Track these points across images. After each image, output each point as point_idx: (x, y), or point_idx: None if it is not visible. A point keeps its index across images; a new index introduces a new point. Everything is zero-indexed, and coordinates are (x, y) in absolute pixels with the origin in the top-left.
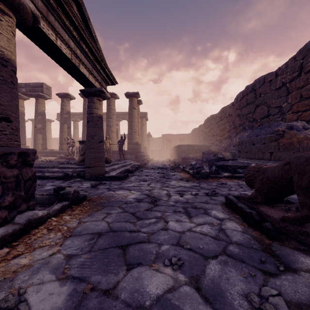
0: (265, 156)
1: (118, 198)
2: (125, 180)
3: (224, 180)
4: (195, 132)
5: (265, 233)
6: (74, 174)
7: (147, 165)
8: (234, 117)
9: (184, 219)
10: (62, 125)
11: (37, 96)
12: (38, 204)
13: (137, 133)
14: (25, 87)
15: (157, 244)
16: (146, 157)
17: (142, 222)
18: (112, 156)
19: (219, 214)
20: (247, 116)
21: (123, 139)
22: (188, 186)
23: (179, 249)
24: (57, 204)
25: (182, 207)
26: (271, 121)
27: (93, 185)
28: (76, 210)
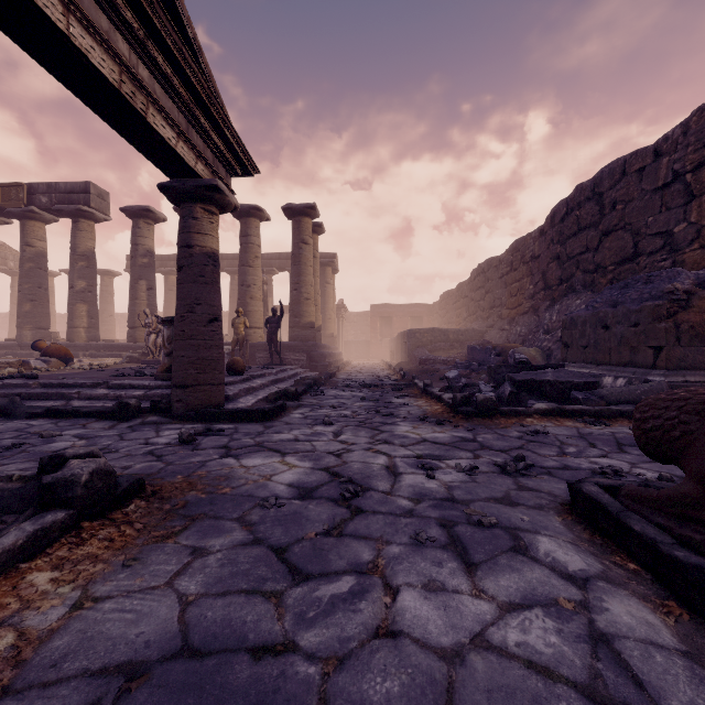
0: (638, 357)
1: (243, 486)
2: (276, 420)
3: (537, 423)
4: (450, 301)
5: None
6: (145, 404)
7: (335, 378)
8: (546, 263)
9: (452, 576)
10: (135, 283)
11: (76, 214)
12: None
13: (313, 302)
14: (48, 194)
15: None
16: (334, 359)
17: (308, 592)
18: (252, 357)
19: (566, 553)
20: (580, 260)
21: (278, 316)
22: (445, 441)
23: None
24: (23, 523)
25: (439, 521)
26: (642, 269)
27: (185, 437)
28: (93, 540)
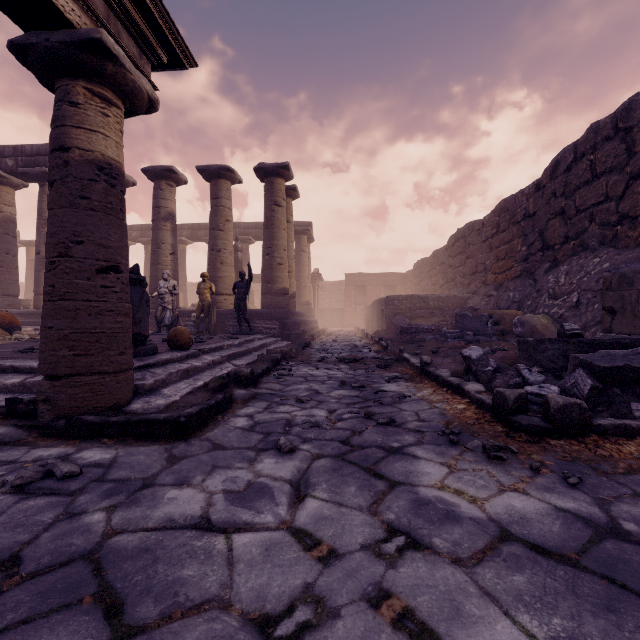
0: None
1: None
2: (198, 438)
3: None
4: (424, 269)
5: None
6: None
7: (308, 348)
8: (544, 220)
9: None
10: None
11: (42, 177)
12: None
13: (286, 268)
14: (14, 157)
15: None
16: (309, 326)
17: None
18: (222, 324)
19: None
20: (596, 211)
21: (246, 280)
22: (559, 541)
23: None
24: None
25: None
26: None
27: None
28: None
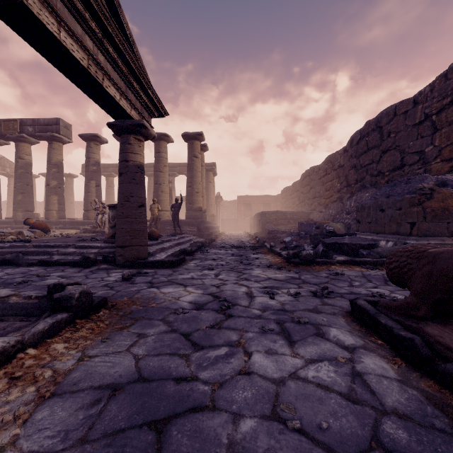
0: (401, 228)
1: (163, 303)
2: (180, 267)
3: (338, 268)
4: (288, 193)
5: (448, 386)
6: (99, 257)
7: (215, 242)
8: (347, 170)
9: (281, 347)
10: (88, 182)
11: (50, 139)
12: (18, 315)
13: (201, 194)
14: (33, 126)
15: (231, 414)
16: (214, 230)
17: (203, 354)
18: (162, 229)
19: (345, 336)
20: (368, 168)
21: (179, 203)
22: (282, 279)
23: (279, 432)
24: (46, 319)
25: (276, 321)
26: (406, 174)
27: (126, 276)
28: (83, 329)
